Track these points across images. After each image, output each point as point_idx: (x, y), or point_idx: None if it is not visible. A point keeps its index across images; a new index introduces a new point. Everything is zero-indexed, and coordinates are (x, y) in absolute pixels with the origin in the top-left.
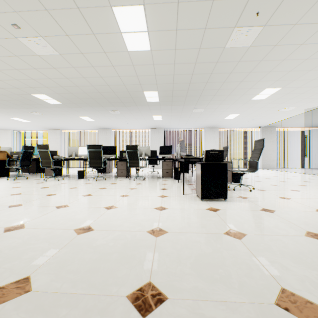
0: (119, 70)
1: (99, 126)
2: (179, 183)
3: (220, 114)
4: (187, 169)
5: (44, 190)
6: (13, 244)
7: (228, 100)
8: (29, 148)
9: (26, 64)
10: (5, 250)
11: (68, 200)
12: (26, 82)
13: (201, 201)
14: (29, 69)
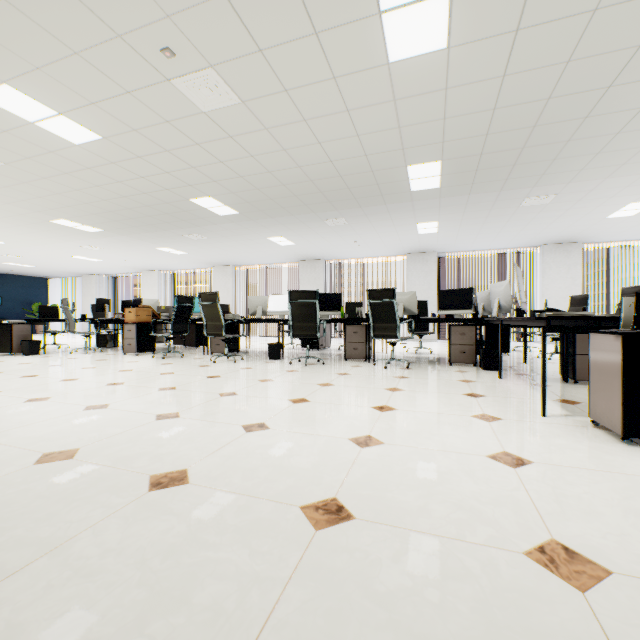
0: (358, 120)
1: (301, 255)
2: (503, 379)
3: (599, 205)
4: (505, 344)
5: (214, 383)
6: (169, 535)
7: (636, 163)
8: (185, 300)
9: (183, 138)
10: (151, 557)
11: (264, 411)
12: (181, 176)
13: (628, 447)
14: (187, 147)
